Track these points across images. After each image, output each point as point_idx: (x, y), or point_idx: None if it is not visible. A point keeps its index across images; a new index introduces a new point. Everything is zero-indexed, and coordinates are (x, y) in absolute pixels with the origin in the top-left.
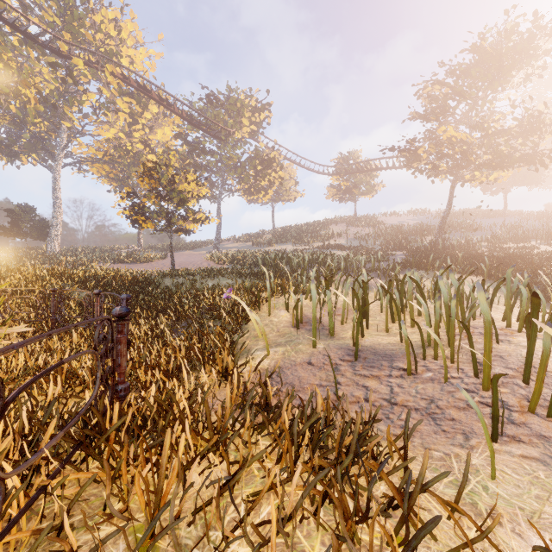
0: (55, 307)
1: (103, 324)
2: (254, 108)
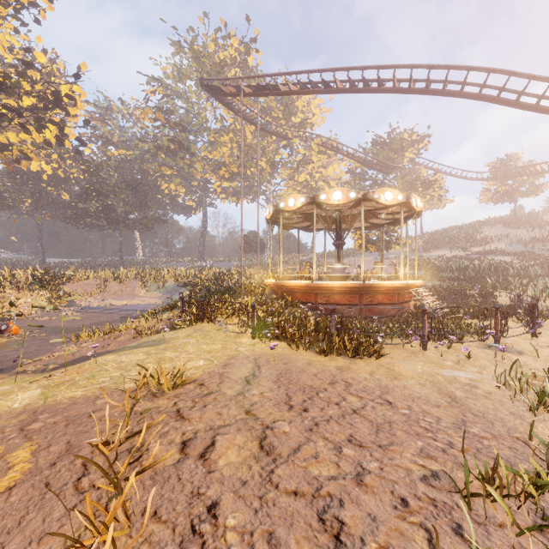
0: None
1: None
2: (414, 141)
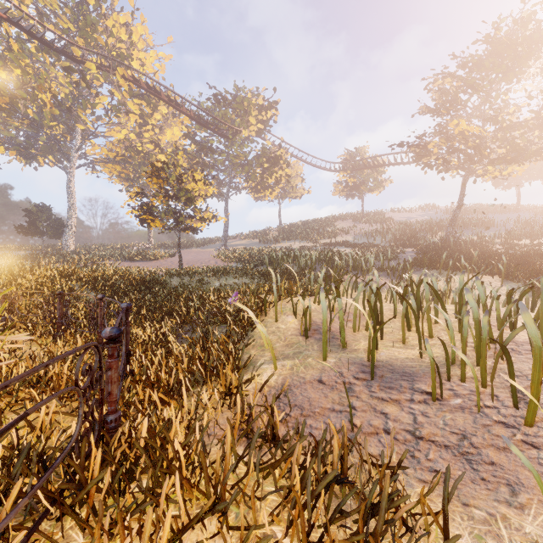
0: (61, 310)
1: None
2: (260, 106)
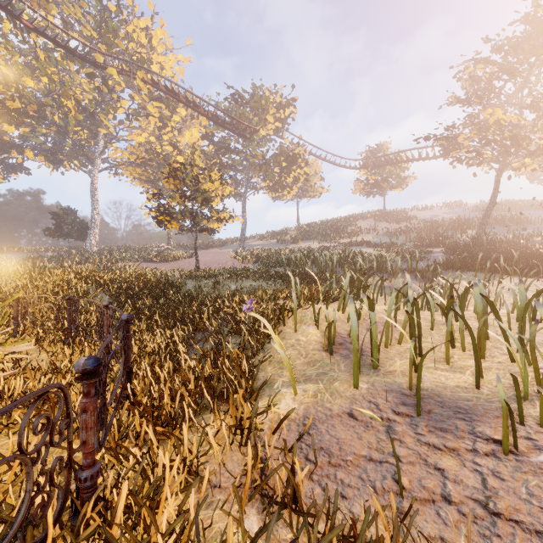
0: (71, 316)
1: (111, 341)
2: (278, 104)
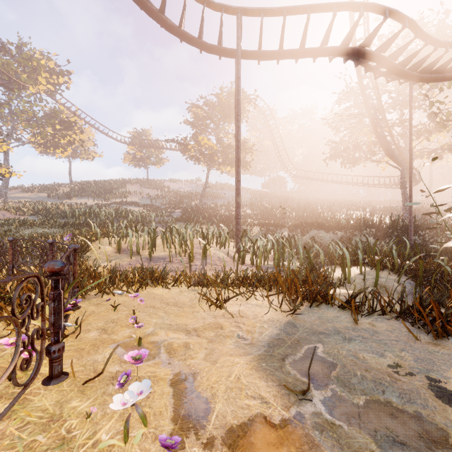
0: None
1: None
2: (52, 70)
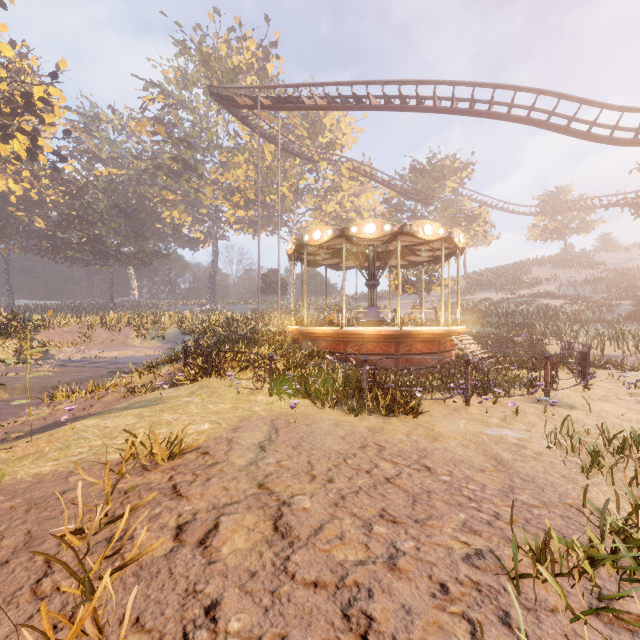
0: None
1: None
2: (456, 169)
